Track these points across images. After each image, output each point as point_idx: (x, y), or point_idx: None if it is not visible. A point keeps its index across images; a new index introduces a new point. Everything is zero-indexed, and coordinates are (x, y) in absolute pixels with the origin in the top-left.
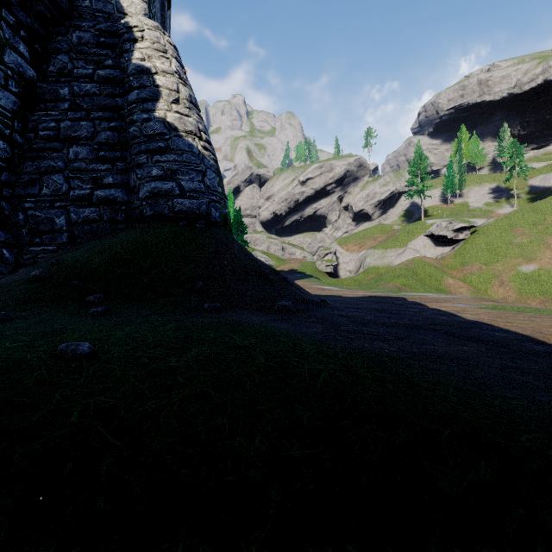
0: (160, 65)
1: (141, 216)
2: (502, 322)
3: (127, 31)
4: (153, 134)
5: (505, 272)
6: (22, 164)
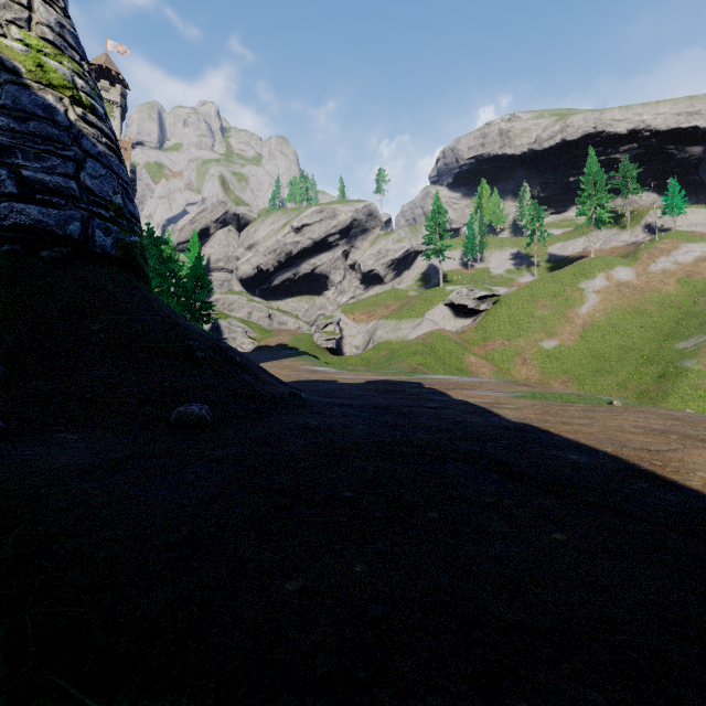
0: None
1: None
2: (557, 423)
3: None
4: None
5: (528, 349)
6: None
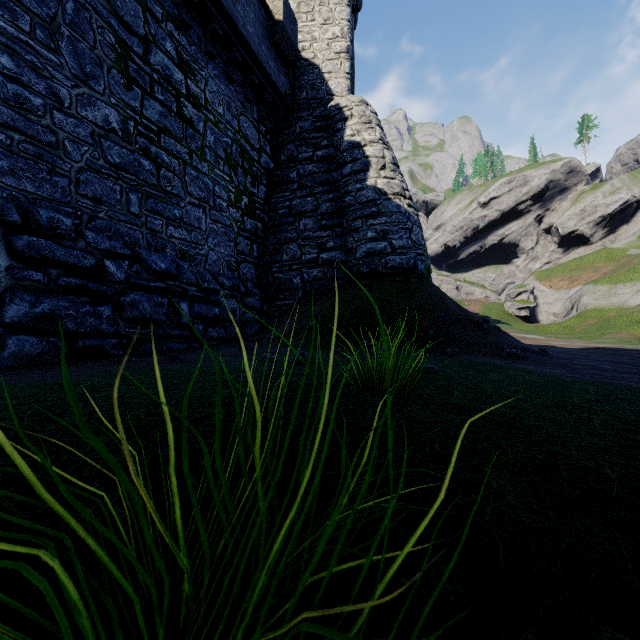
0: (368, 137)
1: (357, 273)
2: None
3: (338, 112)
4: (366, 201)
5: None
6: (268, 238)
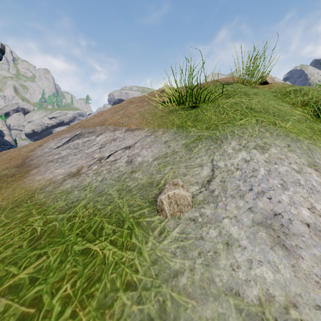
0: (4, 129)
1: None
2: None
3: None
4: (4, 142)
5: None
6: None
